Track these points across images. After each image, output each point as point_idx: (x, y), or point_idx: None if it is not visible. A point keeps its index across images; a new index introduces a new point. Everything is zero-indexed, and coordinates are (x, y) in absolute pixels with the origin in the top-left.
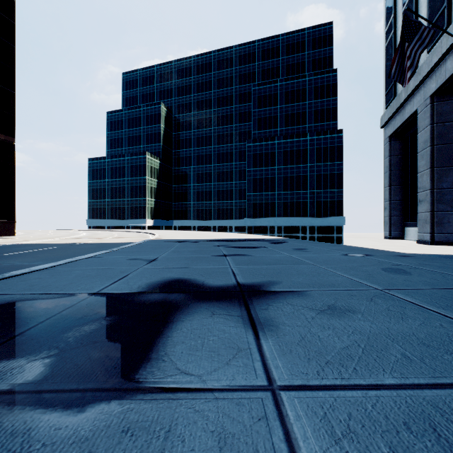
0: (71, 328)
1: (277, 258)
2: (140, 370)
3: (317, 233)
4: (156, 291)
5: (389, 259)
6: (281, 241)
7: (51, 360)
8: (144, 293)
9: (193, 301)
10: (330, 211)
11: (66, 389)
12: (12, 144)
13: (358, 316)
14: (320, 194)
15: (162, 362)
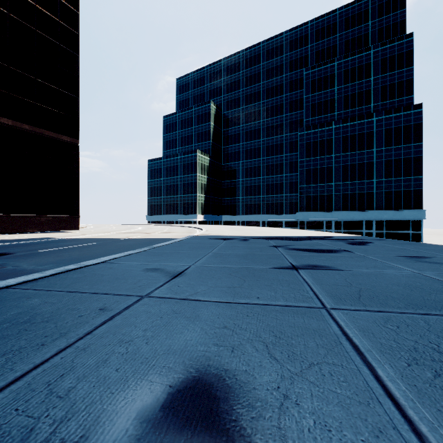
0: None
1: (406, 282)
2: None
3: (386, 230)
4: None
5: None
6: (361, 241)
7: None
8: None
9: None
10: (404, 203)
11: None
12: (76, 145)
13: None
14: (390, 183)
15: None
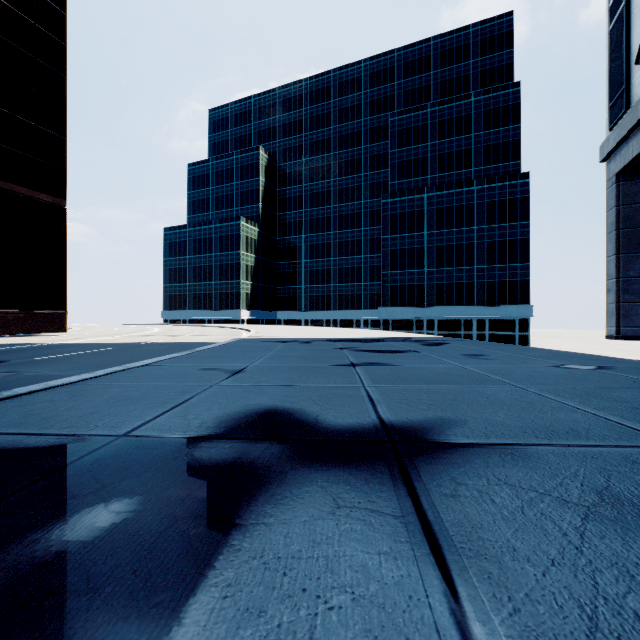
0: (25, 536)
1: (442, 371)
2: None
3: (489, 330)
4: (229, 437)
5: None
6: (439, 342)
7: None
8: (205, 439)
9: (296, 463)
10: (509, 296)
11: None
12: (62, 208)
13: None
14: (493, 271)
15: None
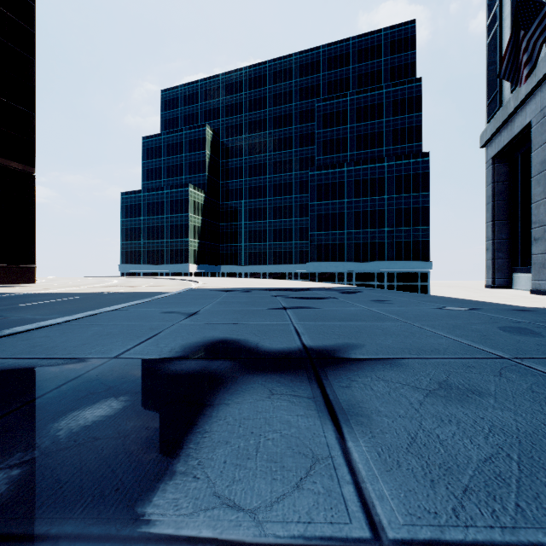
0: (67, 414)
1: (353, 312)
2: (155, 496)
3: (397, 281)
4: (194, 357)
5: (503, 314)
6: (354, 291)
7: (21, 471)
8: (176, 359)
9: (243, 372)
10: (413, 253)
11: (29, 534)
12: (31, 174)
13: (490, 402)
14: (400, 232)
15: (192, 480)
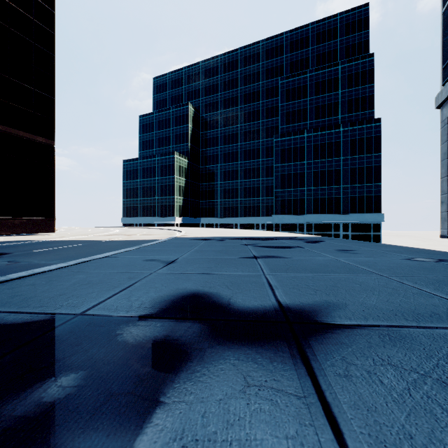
0: None
1: (322, 263)
2: None
3: (351, 231)
4: (161, 316)
5: None
6: (317, 240)
7: None
8: (142, 318)
9: (212, 341)
10: (366, 207)
11: None
12: (52, 146)
13: None
14: (354, 189)
15: None
